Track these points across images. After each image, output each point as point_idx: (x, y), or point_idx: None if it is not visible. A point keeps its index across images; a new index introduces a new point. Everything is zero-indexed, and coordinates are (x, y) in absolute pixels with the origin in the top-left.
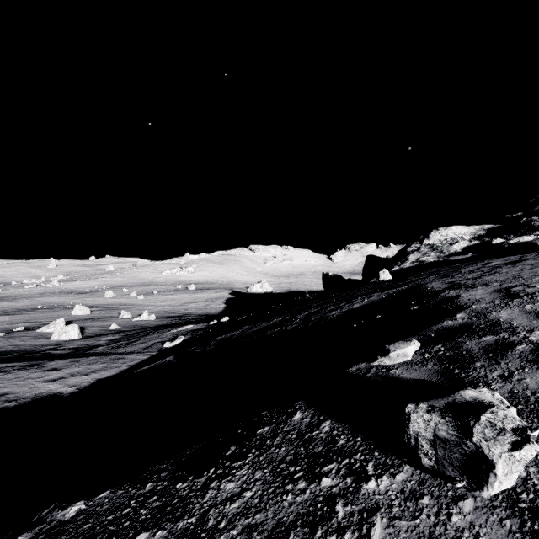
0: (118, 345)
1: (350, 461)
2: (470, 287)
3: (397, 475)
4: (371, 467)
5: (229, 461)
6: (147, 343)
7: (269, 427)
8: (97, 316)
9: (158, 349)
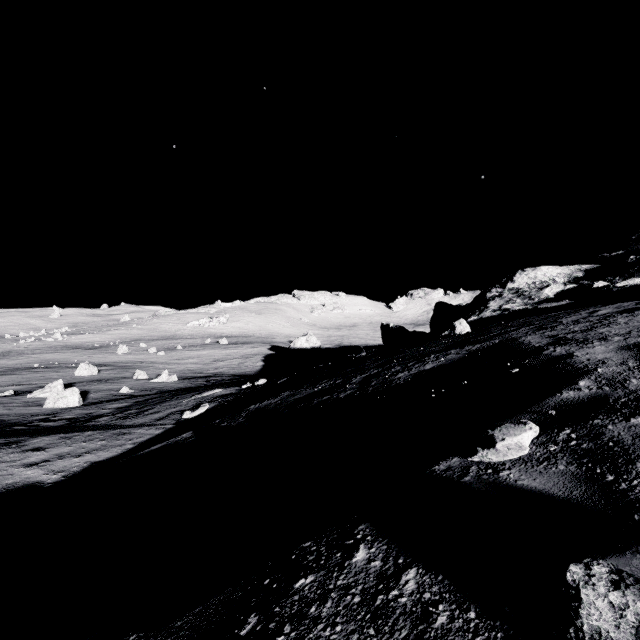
0: (125, 415)
1: None
2: (583, 343)
3: None
4: None
5: None
6: (162, 412)
7: (314, 576)
8: (106, 376)
9: (176, 420)
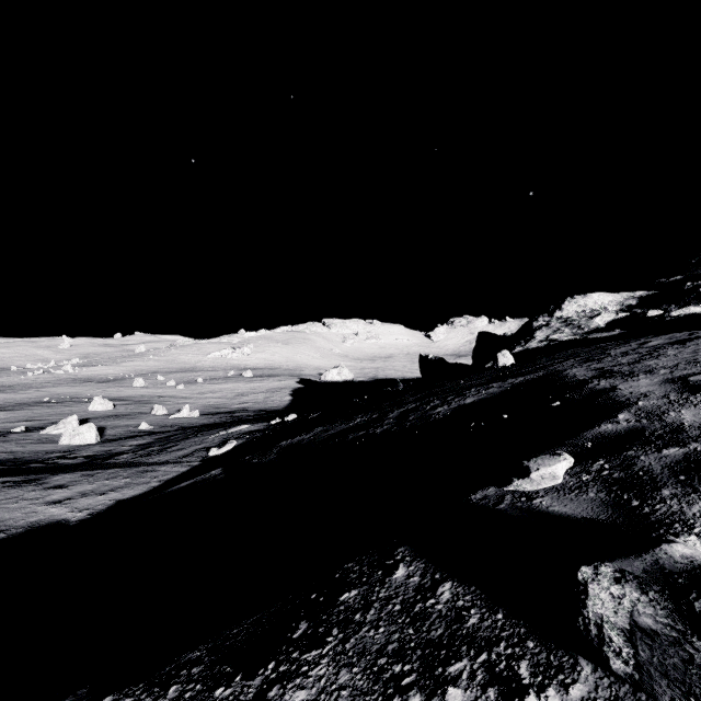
0: (148, 452)
1: (490, 656)
2: (628, 376)
3: (572, 687)
4: (526, 670)
5: (298, 649)
6: (187, 449)
7: (357, 590)
8: (122, 412)
9: (202, 457)
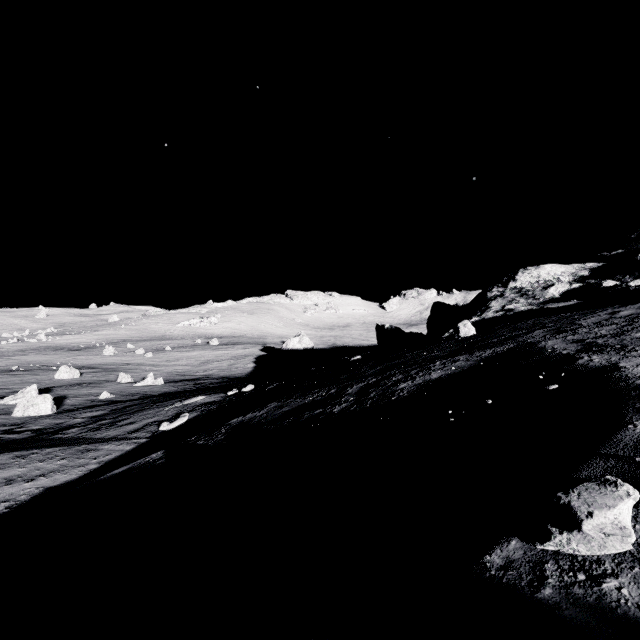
0: (97, 426)
1: None
2: (623, 350)
3: None
4: None
5: None
6: (138, 423)
7: None
8: (88, 380)
9: (151, 433)
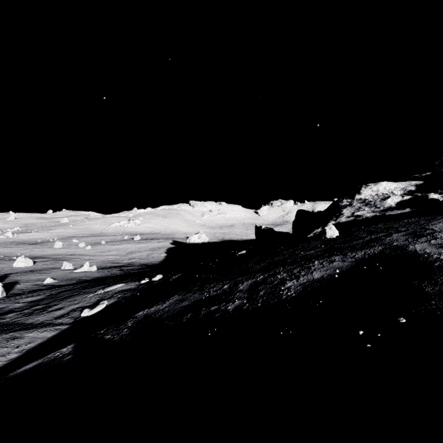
0: (31, 312)
1: None
2: None
3: None
4: None
5: None
6: (65, 309)
7: None
8: (38, 267)
9: (74, 318)
